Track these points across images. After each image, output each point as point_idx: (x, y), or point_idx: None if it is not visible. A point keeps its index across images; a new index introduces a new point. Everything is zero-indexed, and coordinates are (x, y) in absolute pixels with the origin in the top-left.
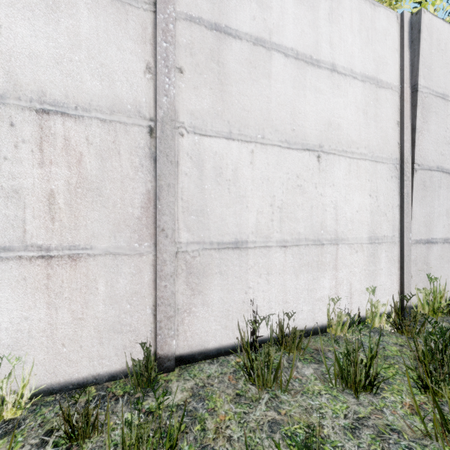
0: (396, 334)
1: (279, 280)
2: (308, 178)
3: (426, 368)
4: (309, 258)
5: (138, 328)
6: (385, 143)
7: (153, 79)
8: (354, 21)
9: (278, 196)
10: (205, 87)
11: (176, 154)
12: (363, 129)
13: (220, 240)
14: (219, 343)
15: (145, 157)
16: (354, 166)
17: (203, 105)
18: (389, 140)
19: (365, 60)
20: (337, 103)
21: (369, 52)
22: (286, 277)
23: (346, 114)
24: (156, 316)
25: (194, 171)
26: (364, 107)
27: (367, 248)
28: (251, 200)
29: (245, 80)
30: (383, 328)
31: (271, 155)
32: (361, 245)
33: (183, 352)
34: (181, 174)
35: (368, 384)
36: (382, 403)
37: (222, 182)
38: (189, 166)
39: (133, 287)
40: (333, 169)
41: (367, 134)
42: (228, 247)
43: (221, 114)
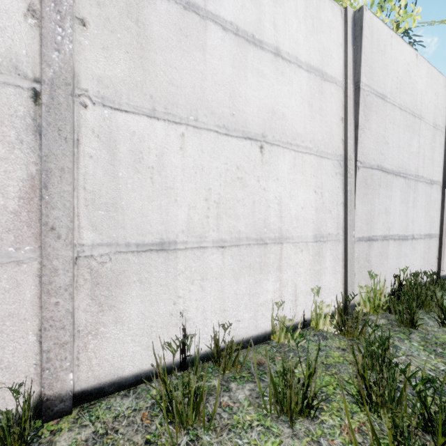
0: (340, 336)
1: (216, 285)
2: (249, 170)
3: (366, 382)
4: (251, 259)
5: (14, 363)
6: (330, 138)
7: (39, 27)
8: (299, 6)
9: (215, 189)
10: (119, 49)
11: (76, 130)
12: (308, 121)
13: (140, 241)
14: (138, 368)
15: (27, 130)
16: (299, 160)
17: (116, 71)
18: (334, 135)
19: (310, 49)
20: (281, 91)
21: (314, 42)
22: (224, 282)
23: (291, 104)
24: (42, 344)
25: (103, 153)
26: (309, 98)
27: (312, 247)
28: (181, 193)
29: (173, 49)
30: (327, 330)
31: (206, 141)
32: (306, 244)
33: (87, 386)
34: (84, 157)
35: (305, 407)
36: (319, 430)
37: (143, 169)
38: (95, 146)
39: (6, 307)
40: (277, 162)
41: (312, 127)
42: (151, 250)
43: (142, 85)
